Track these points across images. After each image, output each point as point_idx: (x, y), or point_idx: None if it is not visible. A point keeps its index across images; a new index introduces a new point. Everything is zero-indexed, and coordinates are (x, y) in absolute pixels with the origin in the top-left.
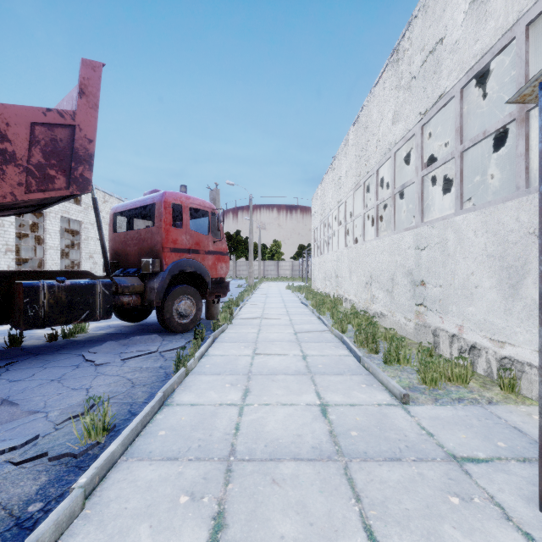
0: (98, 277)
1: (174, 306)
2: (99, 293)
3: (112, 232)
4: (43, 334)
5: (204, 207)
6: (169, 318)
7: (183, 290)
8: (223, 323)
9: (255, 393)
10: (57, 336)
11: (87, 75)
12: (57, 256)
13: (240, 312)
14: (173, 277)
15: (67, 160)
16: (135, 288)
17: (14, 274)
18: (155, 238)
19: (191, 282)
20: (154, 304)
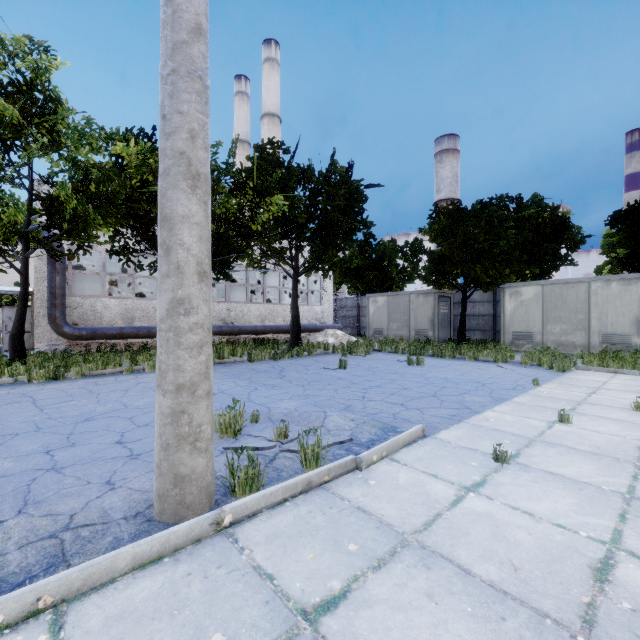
0: None
1: None
2: None
3: None
4: None
5: None
6: None
7: None
8: None
9: None
10: None
11: None
12: None
13: None
14: None
15: None
16: None
17: None
18: None
19: None
20: None
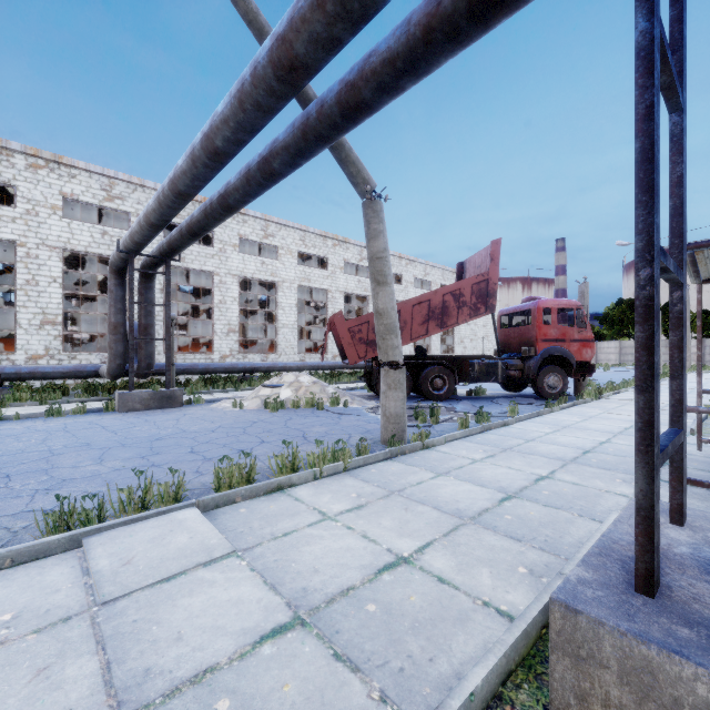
0: (496, 359)
1: (544, 380)
2: (500, 367)
3: (499, 328)
4: (461, 393)
5: (569, 305)
6: (541, 387)
7: (551, 369)
8: (587, 397)
9: (590, 421)
10: (471, 393)
11: (494, 249)
12: (437, 342)
13: (615, 395)
14: (543, 359)
15: (485, 298)
16: (518, 366)
17: (460, 357)
18: (531, 333)
19: (559, 364)
20: (530, 377)
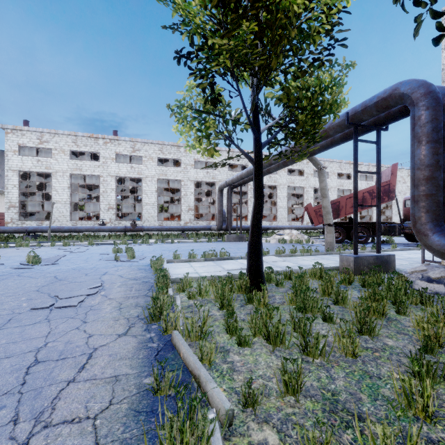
0: (397, 224)
1: None
2: (396, 228)
3: (403, 207)
4: None
5: None
6: None
7: None
8: None
9: None
10: (384, 242)
11: (393, 168)
12: None
13: None
14: None
15: (387, 193)
16: (410, 227)
17: (375, 223)
18: None
19: None
20: None
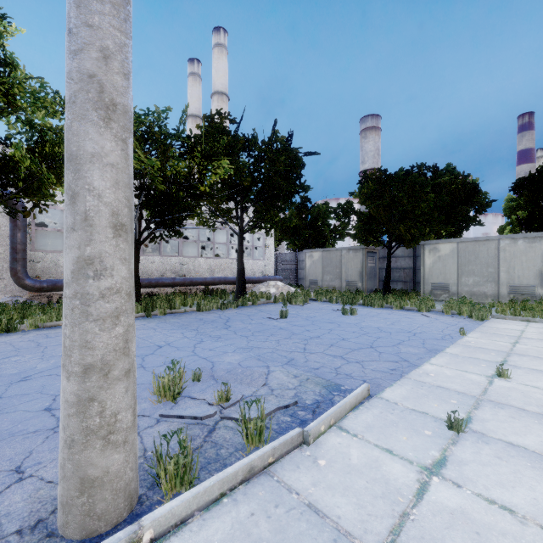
0: None
1: None
2: None
3: None
4: None
5: None
6: None
7: None
8: None
9: None
10: None
11: None
12: None
13: None
14: None
15: None
16: None
17: None
18: None
19: None
20: None
